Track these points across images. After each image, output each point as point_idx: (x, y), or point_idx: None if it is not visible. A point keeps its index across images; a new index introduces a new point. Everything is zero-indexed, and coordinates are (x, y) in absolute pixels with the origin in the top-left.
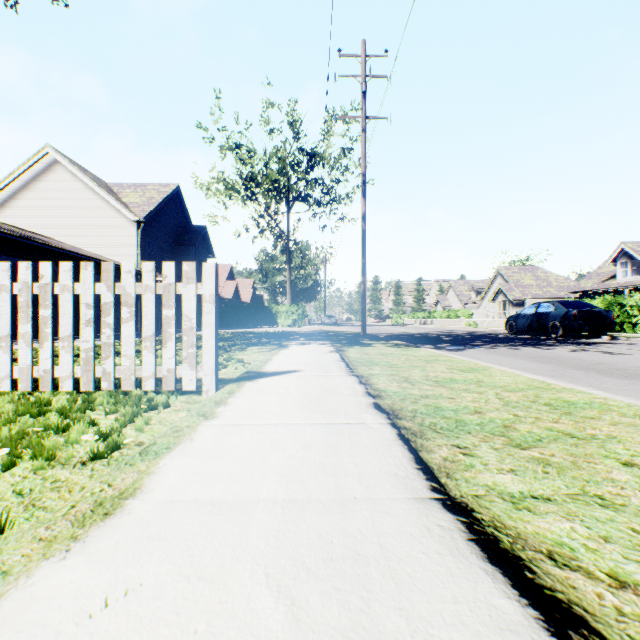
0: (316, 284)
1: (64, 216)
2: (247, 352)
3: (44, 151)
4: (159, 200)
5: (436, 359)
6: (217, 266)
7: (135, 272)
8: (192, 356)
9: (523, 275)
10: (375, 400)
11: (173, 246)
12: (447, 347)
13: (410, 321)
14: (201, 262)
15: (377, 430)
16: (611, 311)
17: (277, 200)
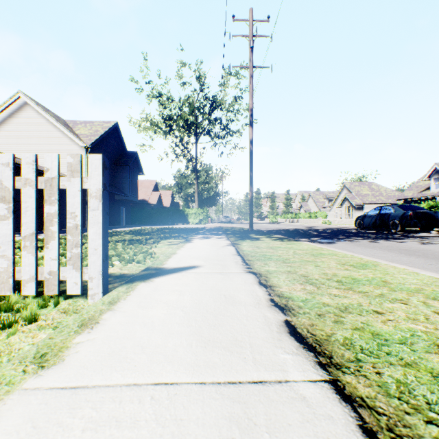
0: (216, 194)
1: (32, 143)
2: (159, 245)
3: (17, 95)
4: (102, 132)
5: (321, 253)
6: (106, 159)
7: (14, 164)
8: (76, 257)
9: (362, 188)
10: (285, 316)
11: (113, 166)
12: (319, 240)
13: (282, 220)
14: (133, 178)
15: (317, 411)
16: (438, 212)
17: (188, 134)
